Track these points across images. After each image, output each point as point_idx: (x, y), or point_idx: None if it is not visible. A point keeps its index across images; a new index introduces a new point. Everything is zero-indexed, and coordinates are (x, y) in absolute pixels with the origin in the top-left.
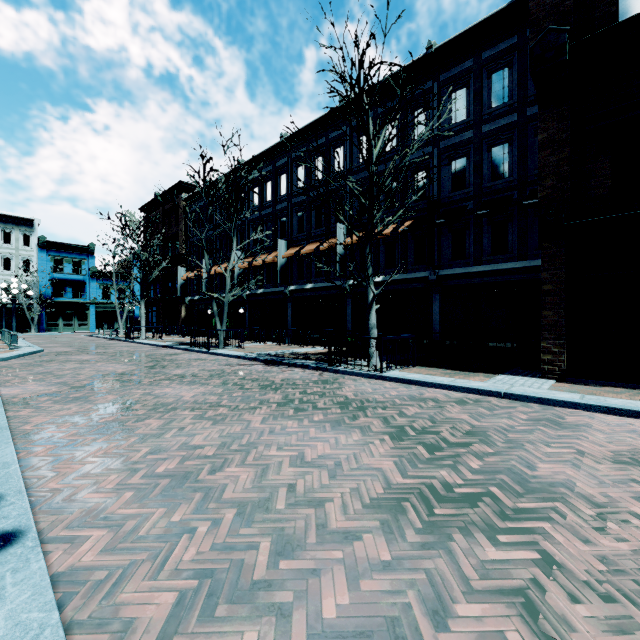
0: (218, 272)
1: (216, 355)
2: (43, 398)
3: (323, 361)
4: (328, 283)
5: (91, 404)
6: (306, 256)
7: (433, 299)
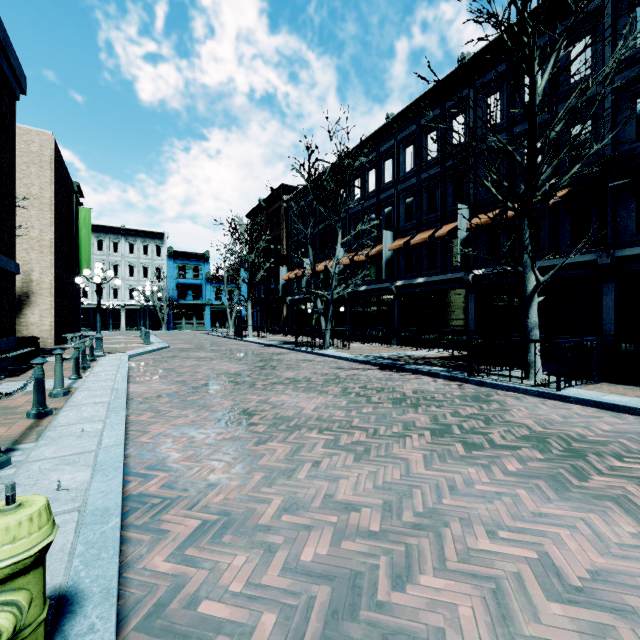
0: (318, 270)
1: (322, 356)
2: (163, 399)
3: (453, 368)
4: (444, 276)
5: (207, 411)
6: (416, 247)
7: (603, 290)
